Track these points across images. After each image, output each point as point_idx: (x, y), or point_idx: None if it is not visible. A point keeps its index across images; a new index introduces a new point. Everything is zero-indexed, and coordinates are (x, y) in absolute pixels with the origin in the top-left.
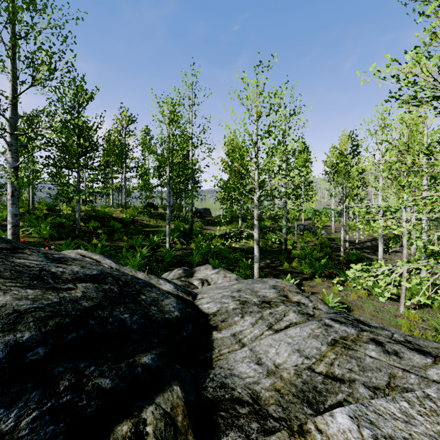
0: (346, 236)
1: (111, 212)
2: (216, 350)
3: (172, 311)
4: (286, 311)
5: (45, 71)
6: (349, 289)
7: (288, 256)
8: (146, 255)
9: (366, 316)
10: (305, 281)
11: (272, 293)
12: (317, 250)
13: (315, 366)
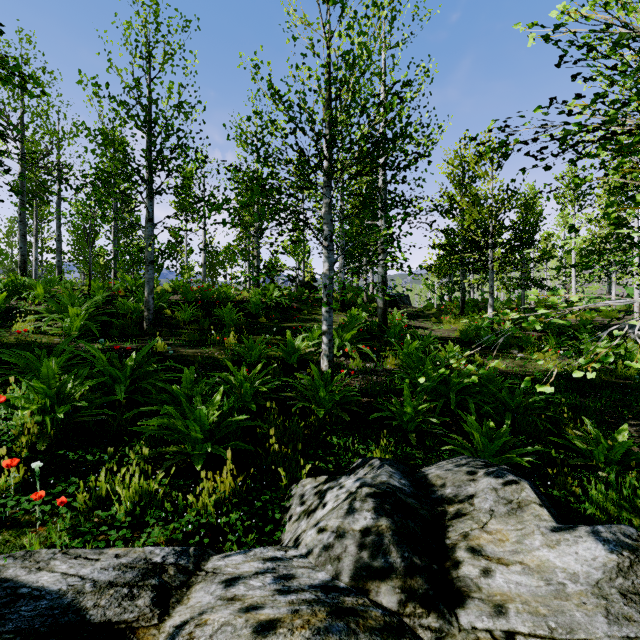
0: None
1: (226, 292)
2: None
3: None
4: None
5: None
6: None
7: None
8: (260, 390)
9: None
10: None
11: None
12: None
13: None
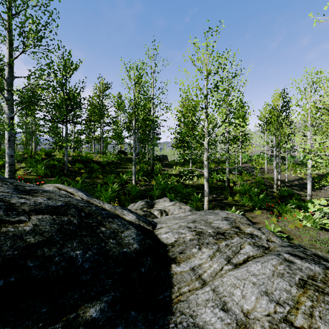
0: (278, 176)
1: (91, 157)
2: (175, 288)
3: (131, 244)
4: (241, 243)
5: (33, 38)
6: (286, 220)
7: (230, 192)
8: (116, 189)
9: (305, 245)
10: (247, 212)
11: (225, 225)
12: (254, 187)
13: (292, 318)
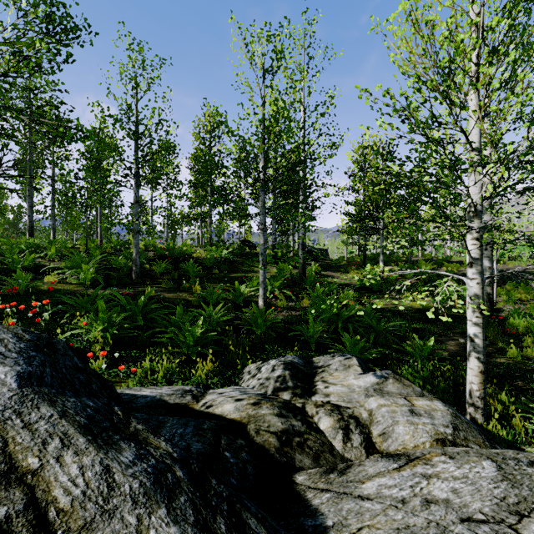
0: None
1: (188, 250)
2: None
3: None
4: None
5: None
6: None
7: (501, 331)
8: (221, 319)
9: None
10: None
11: None
12: None
13: None
